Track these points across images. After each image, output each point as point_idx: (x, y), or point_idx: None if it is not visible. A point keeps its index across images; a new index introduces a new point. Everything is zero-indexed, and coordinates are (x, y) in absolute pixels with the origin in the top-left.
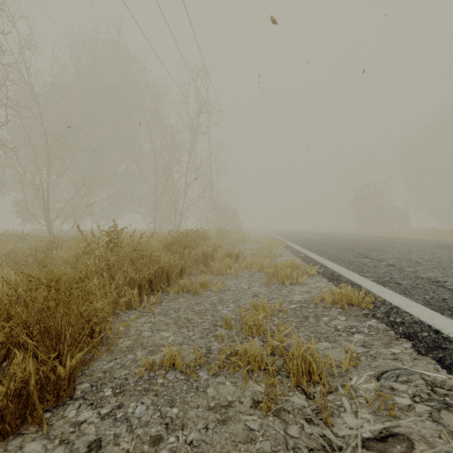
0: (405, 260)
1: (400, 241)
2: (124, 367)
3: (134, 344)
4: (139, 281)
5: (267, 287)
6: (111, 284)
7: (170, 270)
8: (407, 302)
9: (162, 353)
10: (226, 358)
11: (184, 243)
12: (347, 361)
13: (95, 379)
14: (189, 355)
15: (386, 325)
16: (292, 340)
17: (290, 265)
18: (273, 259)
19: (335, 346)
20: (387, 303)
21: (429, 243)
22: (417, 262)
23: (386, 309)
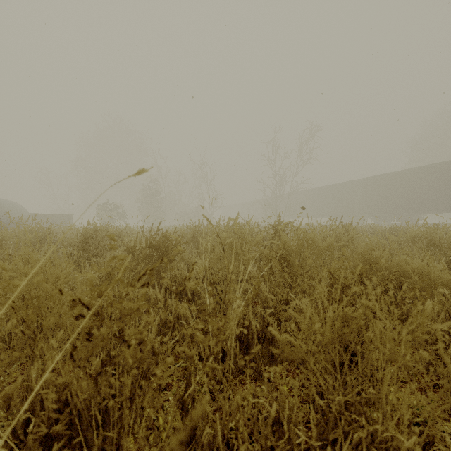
0: None
1: None
2: None
3: None
4: None
5: None
6: None
7: None
8: None
9: None
10: None
11: None
12: None
13: None
14: None
15: None
16: None
17: None
18: None
19: None
20: None
21: None
22: None
23: None
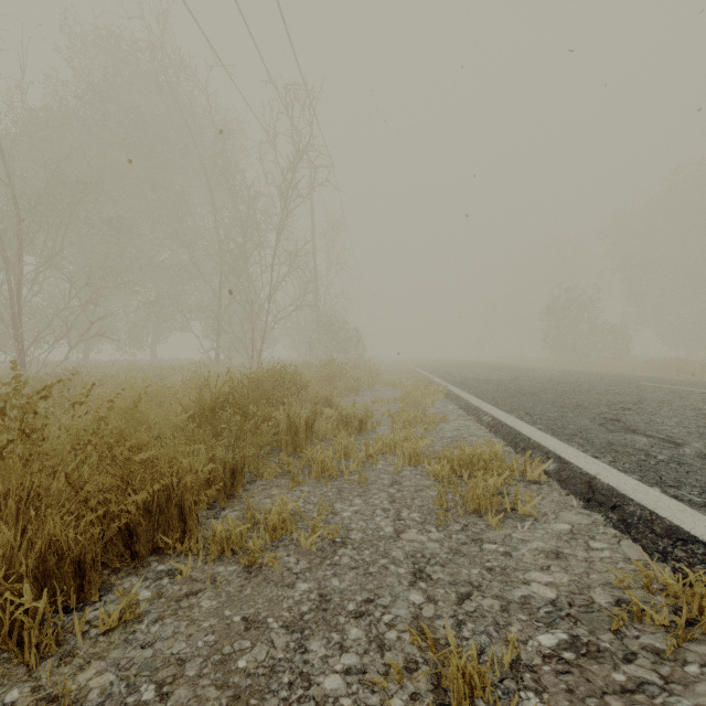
0: None
1: (652, 386)
2: None
3: None
4: (76, 548)
5: (442, 526)
6: None
7: (188, 497)
8: None
9: None
10: None
11: (243, 408)
12: None
13: None
14: None
15: None
16: None
17: (483, 457)
18: (432, 427)
19: None
20: None
21: None
22: None
23: None
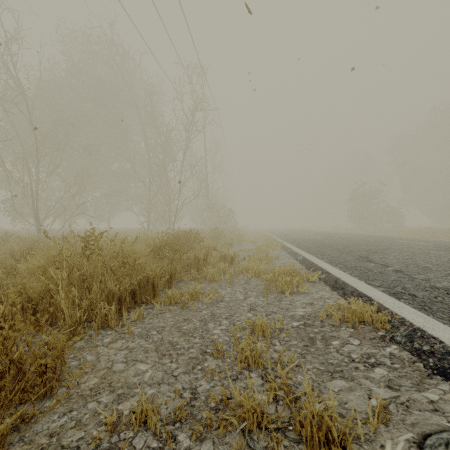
0: (413, 265)
1: (400, 242)
2: (80, 424)
3: (101, 384)
4: (118, 293)
5: (265, 296)
6: (87, 296)
7: (156, 280)
8: (431, 323)
9: (134, 399)
10: (216, 407)
11: (174, 247)
12: (375, 418)
13: (35, 448)
14: (168, 403)
15: (411, 354)
16: (298, 376)
17: (289, 271)
18: (270, 262)
19: (353, 386)
20: (407, 323)
21: (430, 244)
22: (427, 268)
23: (407, 331)
